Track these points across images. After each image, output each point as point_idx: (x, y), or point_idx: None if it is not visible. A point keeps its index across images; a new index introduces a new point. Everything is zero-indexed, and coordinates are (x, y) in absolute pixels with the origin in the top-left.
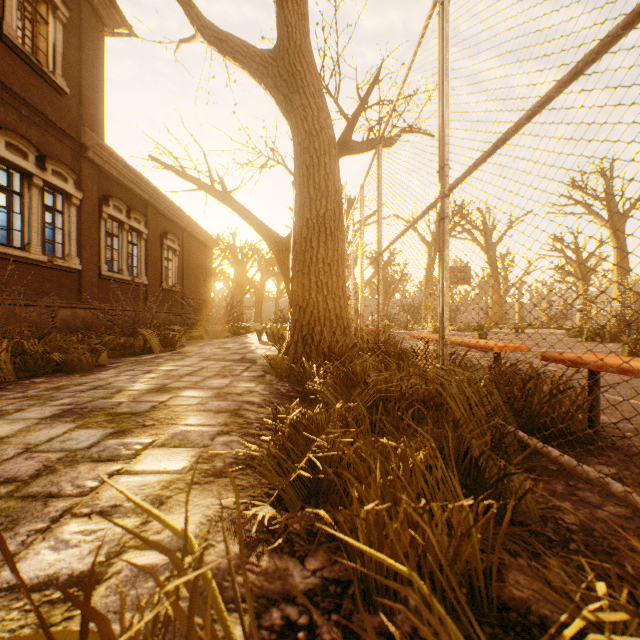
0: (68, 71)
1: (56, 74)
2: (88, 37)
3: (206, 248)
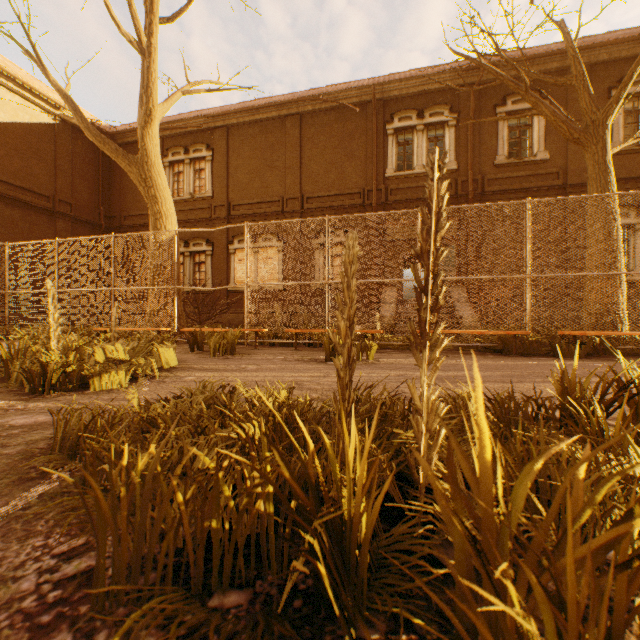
0: None
1: None
2: None
3: None
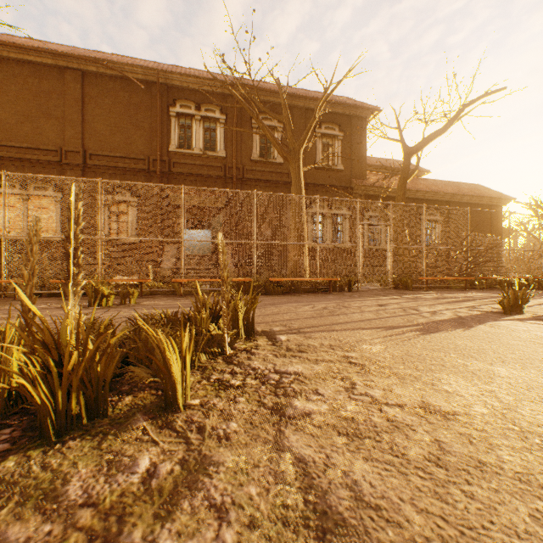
0: (344, 158)
1: (337, 165)
2: (355, 134)
3: (490, 207)
